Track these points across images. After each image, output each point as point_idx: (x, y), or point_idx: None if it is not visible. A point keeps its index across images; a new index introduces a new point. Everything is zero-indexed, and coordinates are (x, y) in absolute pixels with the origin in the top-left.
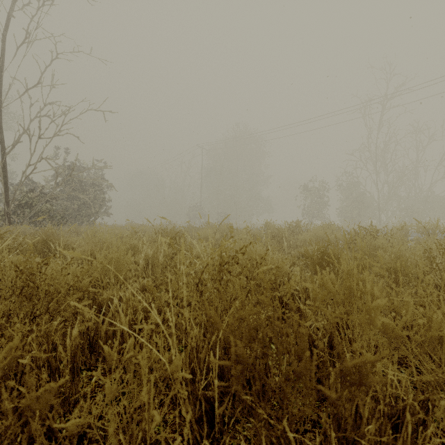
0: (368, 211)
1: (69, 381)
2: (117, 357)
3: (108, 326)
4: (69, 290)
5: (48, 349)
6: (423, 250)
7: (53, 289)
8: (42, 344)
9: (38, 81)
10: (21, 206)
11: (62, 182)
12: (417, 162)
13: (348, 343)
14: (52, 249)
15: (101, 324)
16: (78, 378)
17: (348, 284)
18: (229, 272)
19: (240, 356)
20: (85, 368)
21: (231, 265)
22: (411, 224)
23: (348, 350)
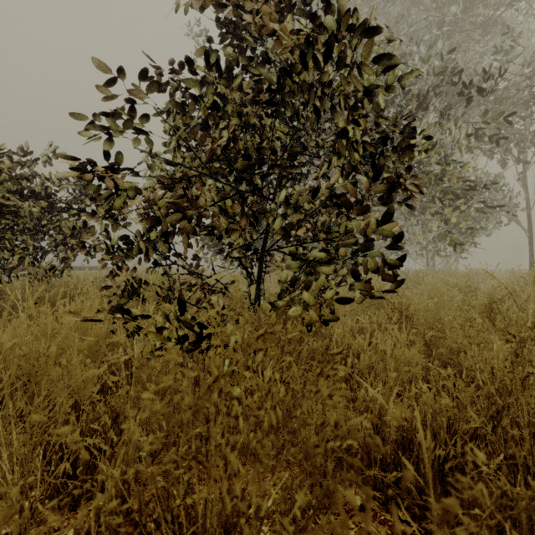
0: None
1: None
2: None
3: None
4: None
5: None
6: None
7: None
8: None
9: None
10: None
11: None
12: None
13: None
14: None
15: None
16: None
17: None
18: None
19: None
20: None
21: None
22: None
23: None
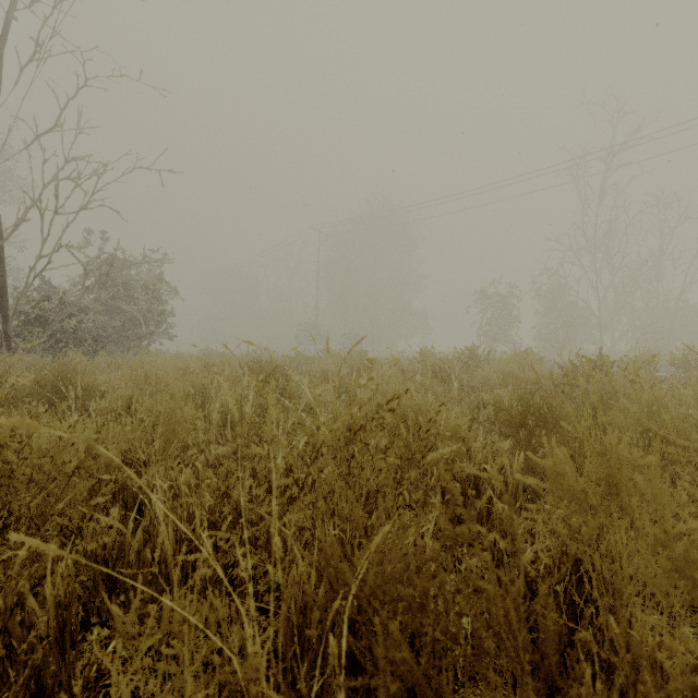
0: (582, 331)
1: (54, 663)
2: (137, 631)
3: (142, 542)
4: (73, 475)
5: (4, 606)
6: (693, 397)
7: (39, 475)
8: (6, 587)
9: (55, 122)
10: (29, 323)
11: (95, 285)
12: (661, 253)
13: (604, 591)
14: (69, 395)
15: (129, 538)
16: (76, 652)
17: (603, 473)
18: (365, 446)
19: (398, 660)
20: (98, 620)
21: (370, 433)
22: (658, 353)
23: (603, 606)
